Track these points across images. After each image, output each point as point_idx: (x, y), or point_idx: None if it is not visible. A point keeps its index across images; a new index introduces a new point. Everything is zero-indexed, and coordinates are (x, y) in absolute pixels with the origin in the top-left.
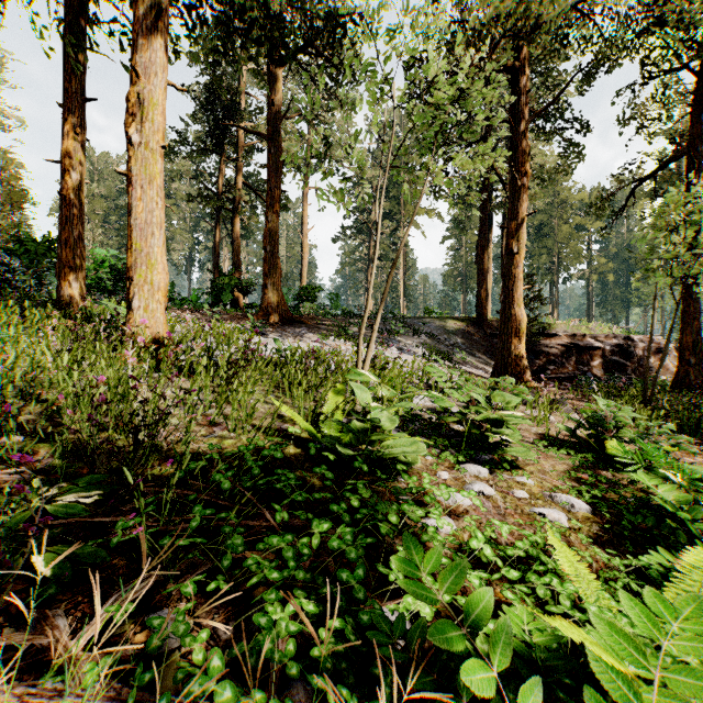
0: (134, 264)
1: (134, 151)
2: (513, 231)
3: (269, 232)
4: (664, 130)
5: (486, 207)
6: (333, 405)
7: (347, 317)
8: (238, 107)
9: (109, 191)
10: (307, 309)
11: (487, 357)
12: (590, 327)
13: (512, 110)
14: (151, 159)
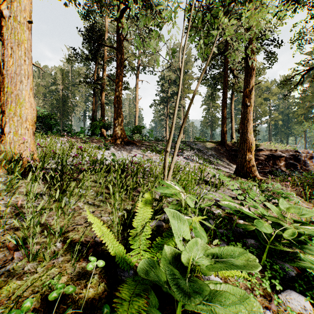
0: (6, 101)
1: (6, 22)
2: (247, 93)
3: (117, 97)
4: (307, 52)
5: (226, 86)
6: (143, 217)
7: (157, 141)
8: (103, 38)
9: (47, 83)
10: (136, 137)
11: (228, 161)
12: (275, 146)
13: (246, 28)
14: (19, 29)
